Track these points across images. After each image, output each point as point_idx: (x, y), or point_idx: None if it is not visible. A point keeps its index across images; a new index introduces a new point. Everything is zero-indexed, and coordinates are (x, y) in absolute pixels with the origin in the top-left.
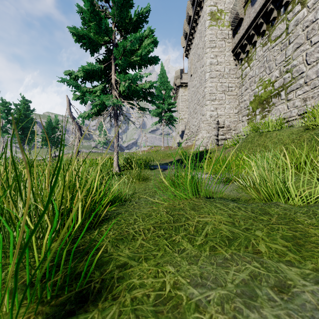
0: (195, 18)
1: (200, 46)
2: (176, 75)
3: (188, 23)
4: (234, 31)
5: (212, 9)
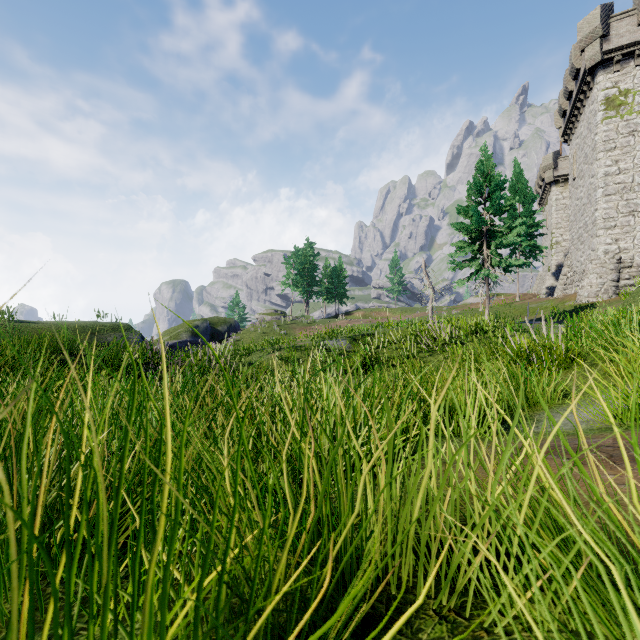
0: (580, 99)
1: (588, 143)
2: (543, 165)
3: (567, 99)
4: None
5: (607, 94)
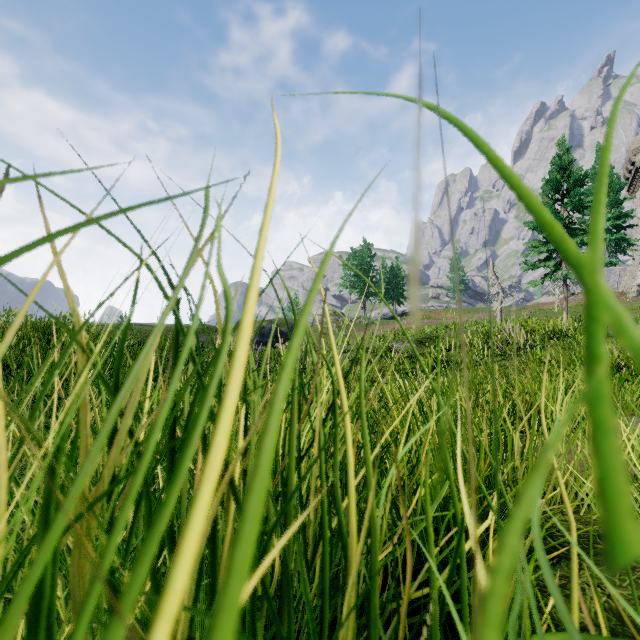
0: None
1: None
2: (634, 147)
3: None
4: None
5: None
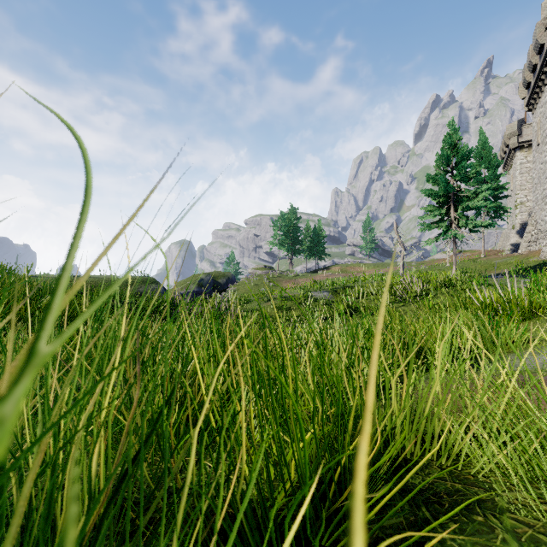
0: (544, 71)
1: None
2: (508, 132)
3: (531, 72)
4: None
5: None
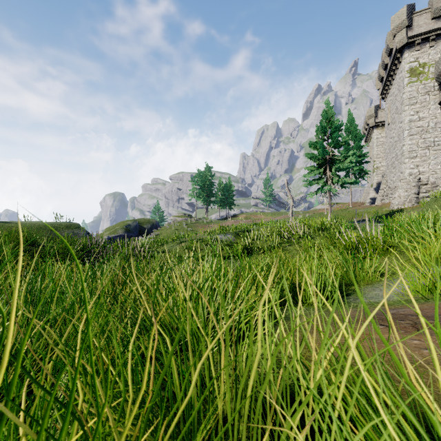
0: (392, 69)
1: (398, 99)
2: (368, 114)
3: (384, 69)
4: (439, 85)
5: (411, 66)
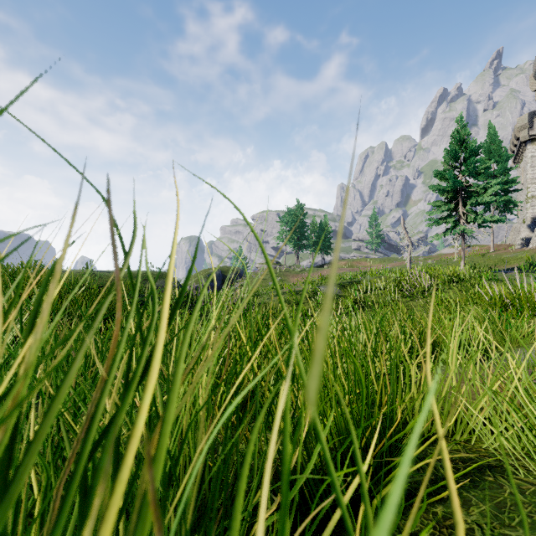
0: None
1: None
2: (518, 125)
3: None
4: None
5: None
